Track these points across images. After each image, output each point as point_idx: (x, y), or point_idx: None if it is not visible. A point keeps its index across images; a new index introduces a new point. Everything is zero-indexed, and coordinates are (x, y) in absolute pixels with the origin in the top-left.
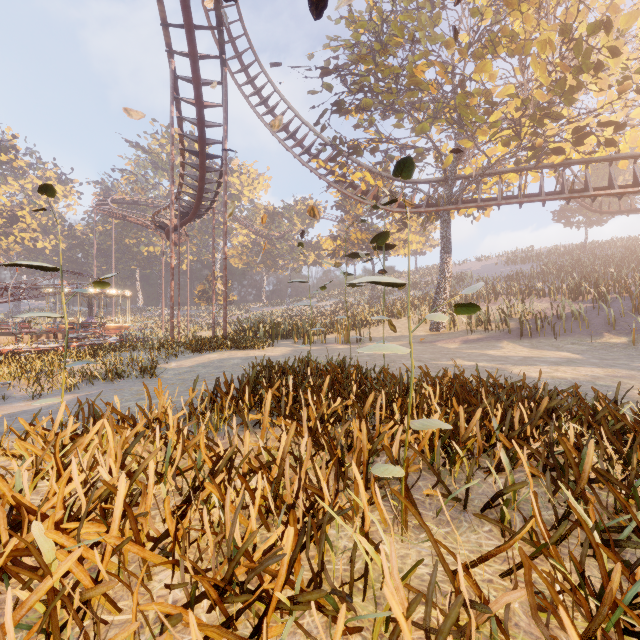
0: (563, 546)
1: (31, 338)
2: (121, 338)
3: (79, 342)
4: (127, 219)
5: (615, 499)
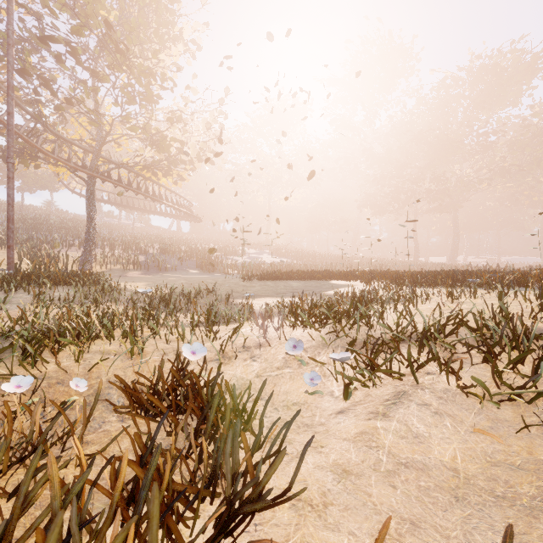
0: None
1: None
2: None
3: None
4: None
5: None
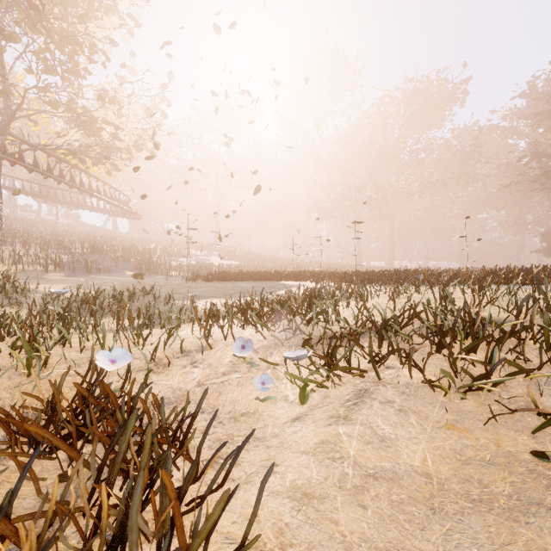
0: None
1: None
2: None
3: None
4: None
5: None
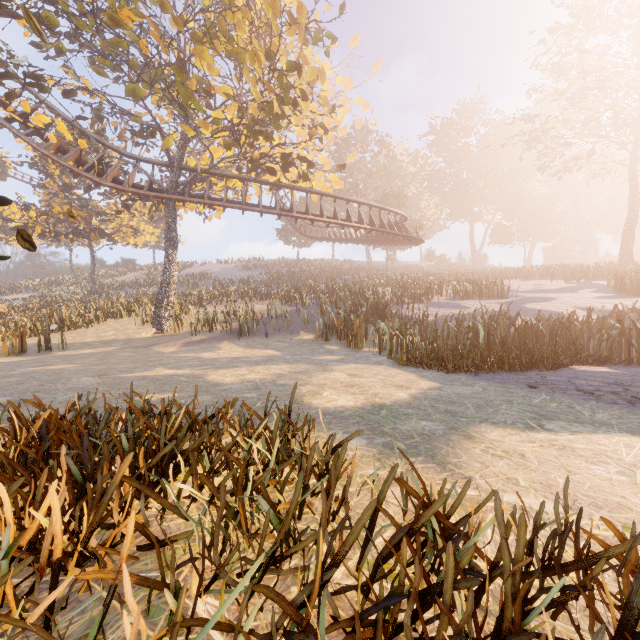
0: None
1: None
2: None
3: None
4: None
5: None
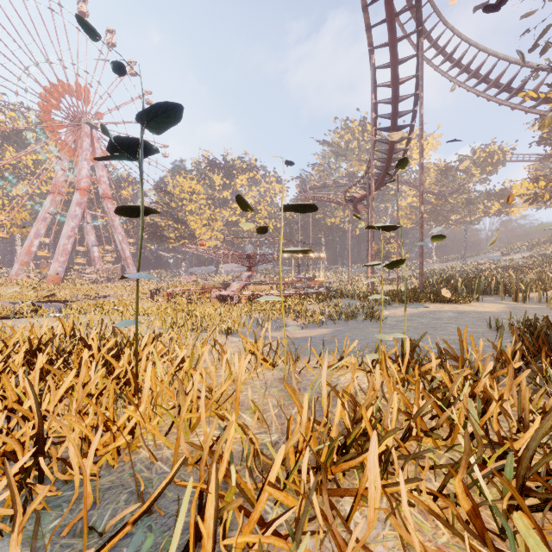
0: None
1: (277, 287)
2: (326, 289)
3: (303, 291)
4: (321, 199)
5: None
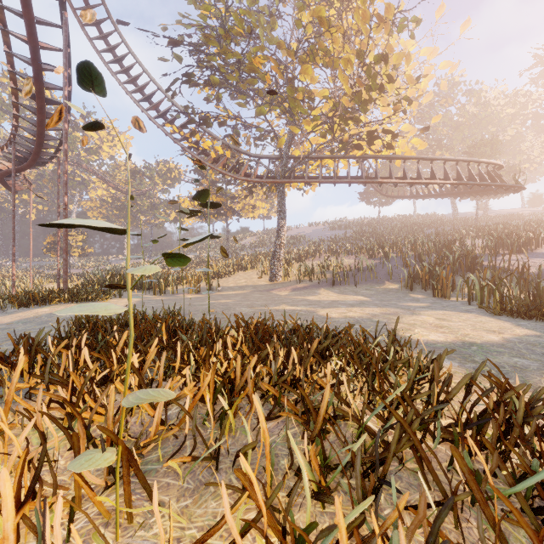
0: (298, 494)
1: None
2: None
3: None
4: None
5: (352, 431)
